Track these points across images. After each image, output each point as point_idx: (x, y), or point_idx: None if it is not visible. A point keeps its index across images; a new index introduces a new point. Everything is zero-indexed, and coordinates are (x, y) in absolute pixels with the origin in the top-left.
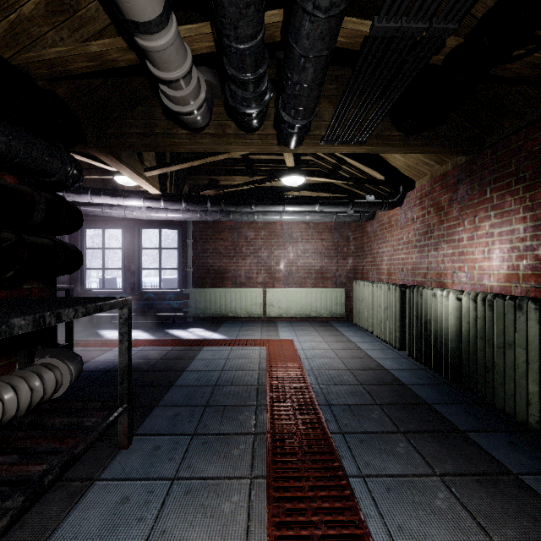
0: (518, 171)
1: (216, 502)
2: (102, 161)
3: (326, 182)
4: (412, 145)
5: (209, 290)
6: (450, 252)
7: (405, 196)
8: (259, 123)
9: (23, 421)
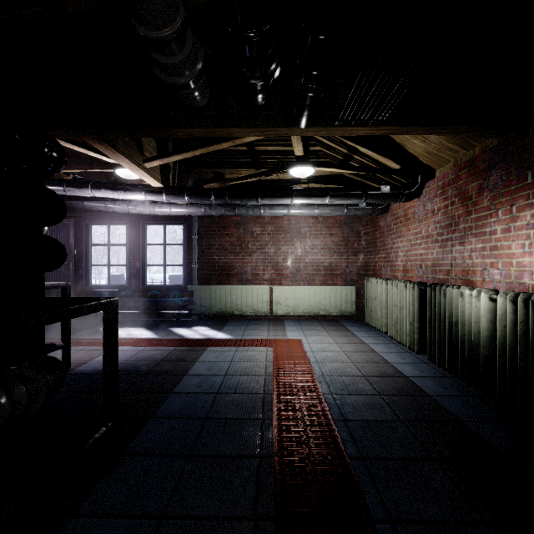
0: None
1: None
2: (101, 153)
3: (336, 174)
4: (439, 124)
5: (214, 287)
6: (480, 246)
7: (424, 186)
8: (265, 99)
9: None
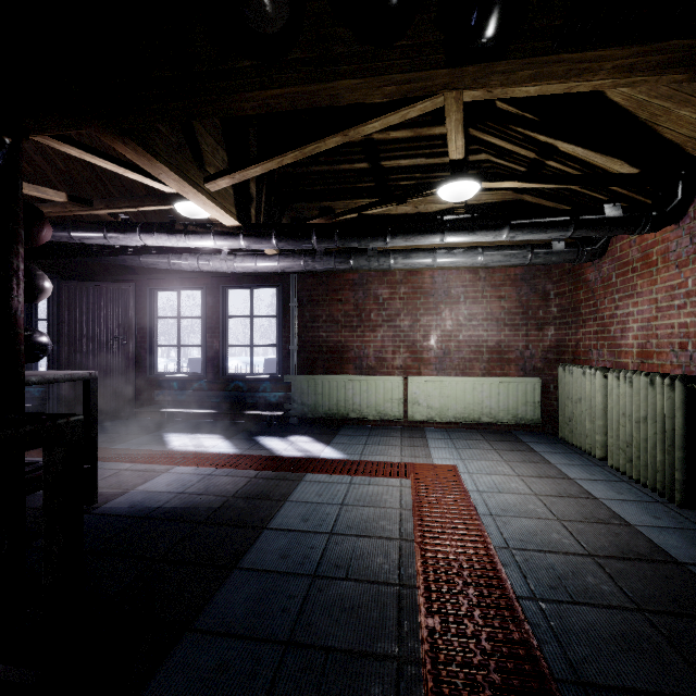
0: None
1: None
2: (145, 173)
3: (511, 199)
4: None
5: (321, 377)
6: None
7: (691, 200)
8: None
9: None
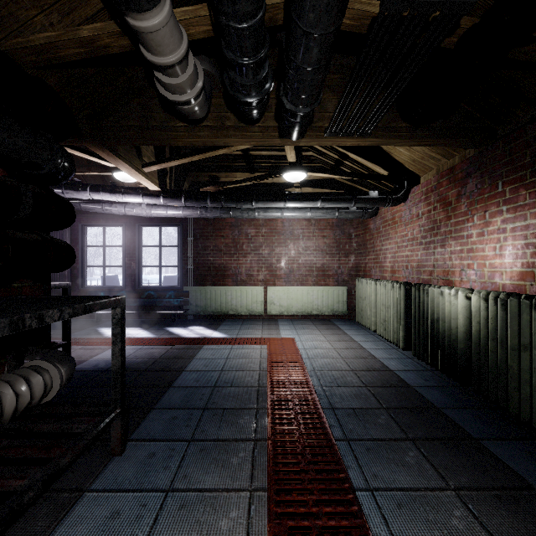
0: (534, 162)
1: (213, 518)
2: (100, 157)
3: (328, 178)
4: (419, 137)
5: (209, 288)
6: (459, 249)
7: (409, 192)
8: (259, 114)
9: (9, 427)
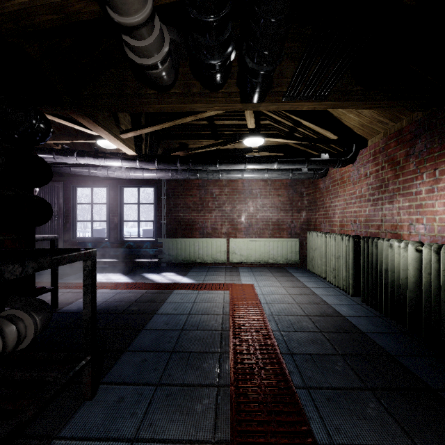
0: None
1: None
2: (84, 126)
3: (283, 144)
4: (373, 99)
5: (180, 239)
6: (407, 205)
7: (357, 154)
8: (222, 78)
9: None
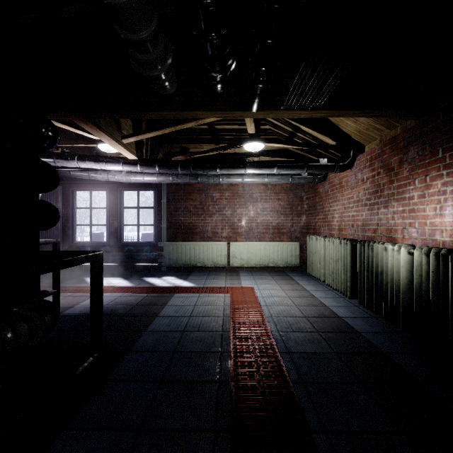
0: None
1: None
2: (86, 130)
3: (283, 148)
4: (367, 109)
5: (180, 243)
6: (401, 209)
7: (355, 159)
8: (223, 88)
9: None
